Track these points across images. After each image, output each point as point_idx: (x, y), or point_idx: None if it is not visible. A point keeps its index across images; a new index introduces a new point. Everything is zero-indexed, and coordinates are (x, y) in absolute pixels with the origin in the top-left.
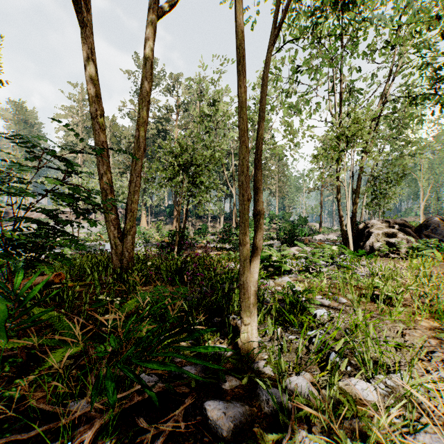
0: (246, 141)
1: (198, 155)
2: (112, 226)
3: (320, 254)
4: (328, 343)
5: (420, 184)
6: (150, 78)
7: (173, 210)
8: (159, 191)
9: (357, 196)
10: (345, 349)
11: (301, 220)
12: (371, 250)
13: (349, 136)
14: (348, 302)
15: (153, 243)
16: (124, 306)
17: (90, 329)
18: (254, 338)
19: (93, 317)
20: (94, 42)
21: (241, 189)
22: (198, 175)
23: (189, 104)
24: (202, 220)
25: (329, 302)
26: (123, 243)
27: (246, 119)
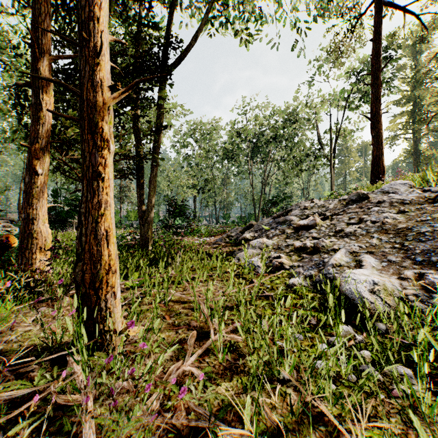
0: None
1: None
2: None
3: None
4: None
5: None
6: None
7: None
8: None
9: None
10: None
11: None
12: None
13: None
14: None
15: None
16: None
17: None
18: None
19: None
20: None
21: None
22: None
23: None
24: None
25: None
26: None
27: None
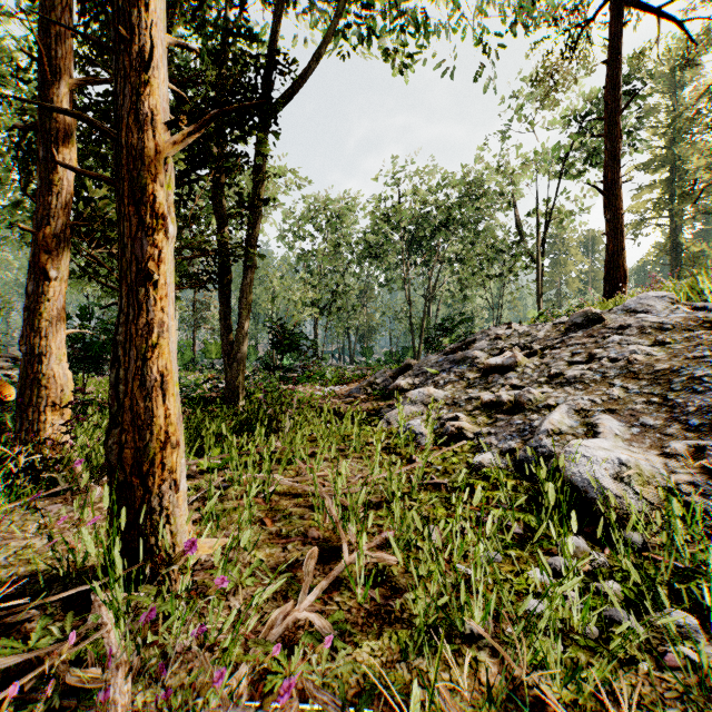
0: None
1: None
2: None
3: None
4: None
5: None
6: None
7: None
8: None
9: None
10: None
11: None
12: None
13: None
14: None
15: None
16: None
17: None
18: None
19: None
20: None
21: None
22: None
23: None
24: None
25: None
26: None
27: None
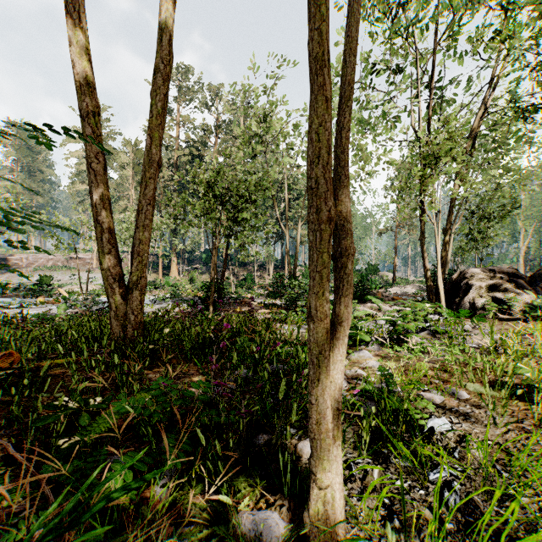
0: (325, 87)
1: (239, 183)
2: (110, 277)
3: (412, 318)
4: (477, 504)
5: (520, 223)
6: (167, 61)
7: (210, 256)
8: (193, 233)
9: (447, 237)
10: (516, 524)
11: (370, 268)
12: (472, 308)
13: (441, 157)
14: (473, 399)
15: (184, 297)
16: (98, 420)
17: (38, 460)
18: (338, 511)
19: (55, 430)
20: (82, 6)
21: (312, 197)
22: (240, 209)
23: (230, 124)
24: (247, 268)
25: (441, 397)
26: (126, 301)
27: (326, 36)
